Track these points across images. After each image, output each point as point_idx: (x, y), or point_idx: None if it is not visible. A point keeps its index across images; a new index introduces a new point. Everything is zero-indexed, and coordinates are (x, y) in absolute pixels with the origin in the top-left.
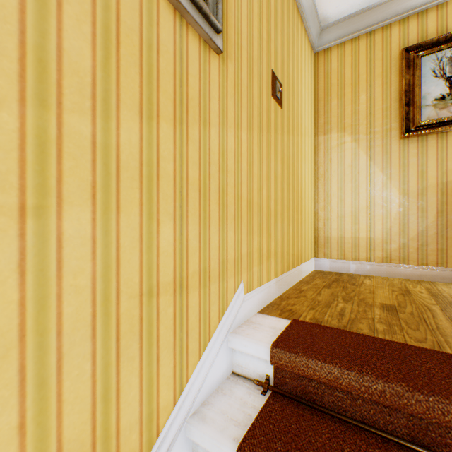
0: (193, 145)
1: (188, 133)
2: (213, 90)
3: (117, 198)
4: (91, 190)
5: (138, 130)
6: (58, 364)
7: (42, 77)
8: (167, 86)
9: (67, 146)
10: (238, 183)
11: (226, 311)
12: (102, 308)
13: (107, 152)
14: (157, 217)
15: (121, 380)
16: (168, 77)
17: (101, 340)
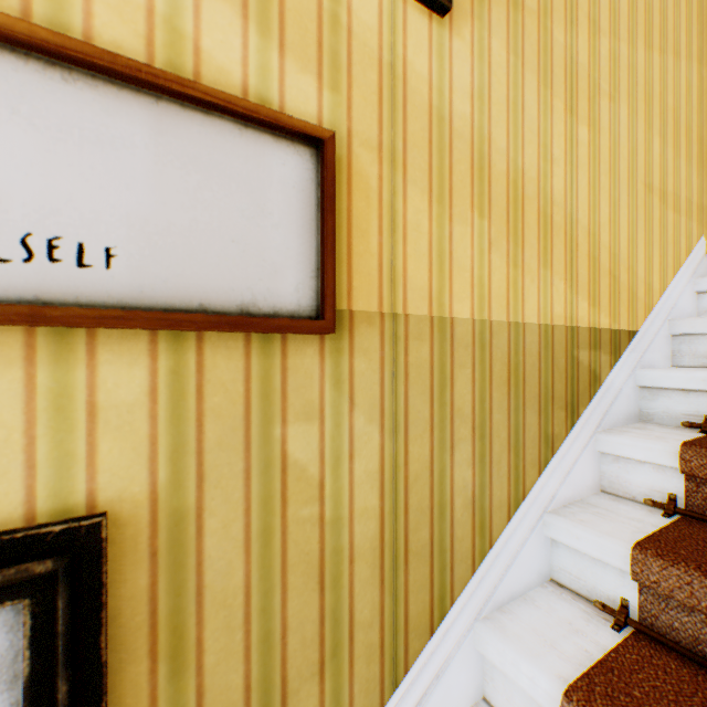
0: (669, 75)
1: (666, 64)
2: (681, 23)
3: (635, 105)
4: (626, 95)
5: (643, 57)
6: (617, 199)
7: (613, 20)
8: (655, 22)
9: (619, 63)
10: (699, 125)
11: (690, 254)
12: (630, 179)
13: (631, 71)
14: (651, 129)
15: (636, 240)
16: (655, 14)
17: (629, 201)
